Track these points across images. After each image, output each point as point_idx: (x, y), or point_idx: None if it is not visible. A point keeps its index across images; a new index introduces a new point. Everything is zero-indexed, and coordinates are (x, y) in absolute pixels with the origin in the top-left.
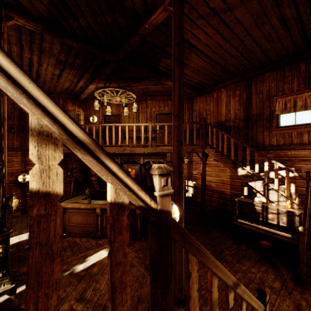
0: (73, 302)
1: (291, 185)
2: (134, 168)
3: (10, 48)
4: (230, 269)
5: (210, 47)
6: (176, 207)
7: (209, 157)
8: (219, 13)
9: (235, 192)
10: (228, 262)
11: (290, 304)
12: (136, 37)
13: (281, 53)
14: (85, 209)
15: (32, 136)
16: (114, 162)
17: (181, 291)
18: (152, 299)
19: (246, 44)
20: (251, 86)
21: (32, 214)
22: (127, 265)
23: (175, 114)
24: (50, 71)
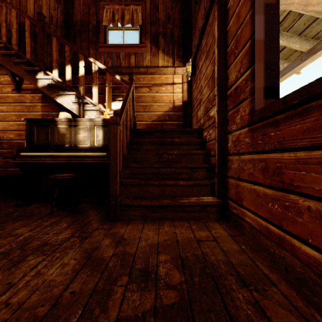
0: None
1: None
2: None
3: None
4: None
5: None
6: None
7: (4, 86)
8: None
9: None
10: None
11: (74, 258)
12: None
13: None
14: None
15: None
16: None
17: None
18: None
19: None
20: None
21: None
22: None
23: None
24: None
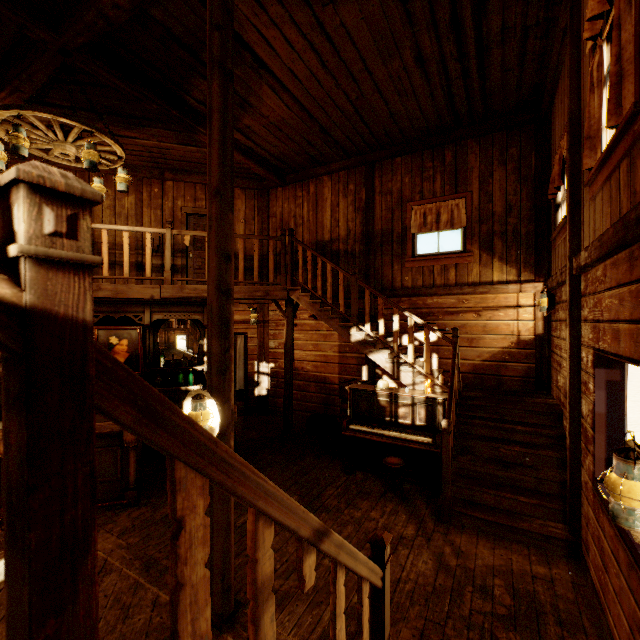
0: None
1: (433, 356)
2: (127, 336)
3: None
4: (333, 524)
5: (299, 78)
6: (214, 405)
7: (302, 312)
8: (312, 2)
9: (347, 377)
10: (331, 510)
11: (429, 558)
12: None
13: (418, 125)
14: None
15: None
16: None
17: (226, 596)
18: (11, 625)
19: (363, 90)
20: (375, 178)
21: None
22: None
23: (212, 188)
24: None
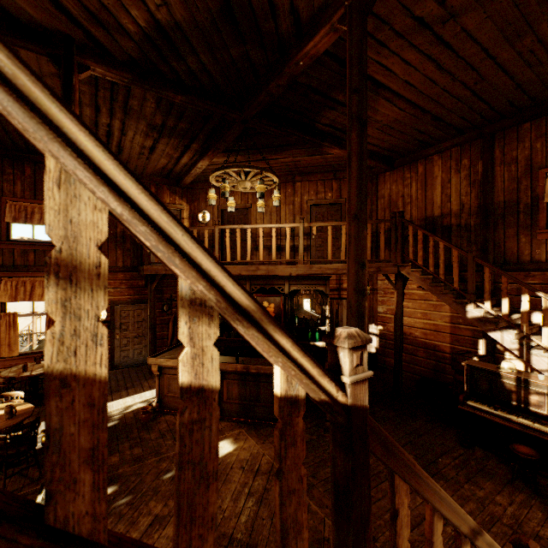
0: None
1: None
2: (274, 302)
3: (81, 112)
4: (452, 494)
5: (413, 85)
6: None
7: (409, 282)
8: (432, 25)
9: (460, 348)
10: (449, 480)
11: None
12: (281, 80)
13: None
14: None
15: (183, 308)
16: (286, 334)
17: None
18: None
19: (483, 74)
20: (494, 149)
21: (183, 419)
22: (303, 494)
23: (351, 214)
24: (138, 143)
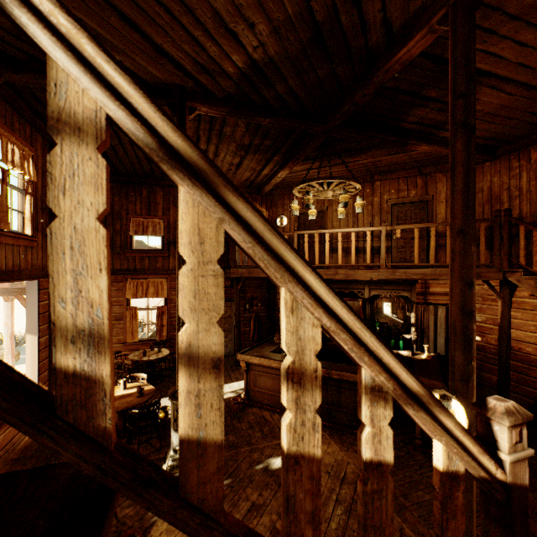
0: (274, 516)
1: None
2: (352, 306)
3: None
4: None
5: (529, 65)
6: (457, 405)
7: (518, 289)
8: None
9: None
10: None
11: None
12: (367, 89)
13: None
14: (277, 369)
15: (366, 394)
16: (450, 415)
17: None
18: None
19: None
20: None
21: (366, 488)
22: None
23: (455, 228)
24: (228, 161)
